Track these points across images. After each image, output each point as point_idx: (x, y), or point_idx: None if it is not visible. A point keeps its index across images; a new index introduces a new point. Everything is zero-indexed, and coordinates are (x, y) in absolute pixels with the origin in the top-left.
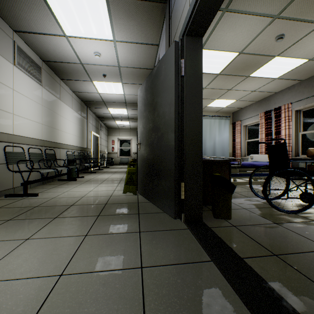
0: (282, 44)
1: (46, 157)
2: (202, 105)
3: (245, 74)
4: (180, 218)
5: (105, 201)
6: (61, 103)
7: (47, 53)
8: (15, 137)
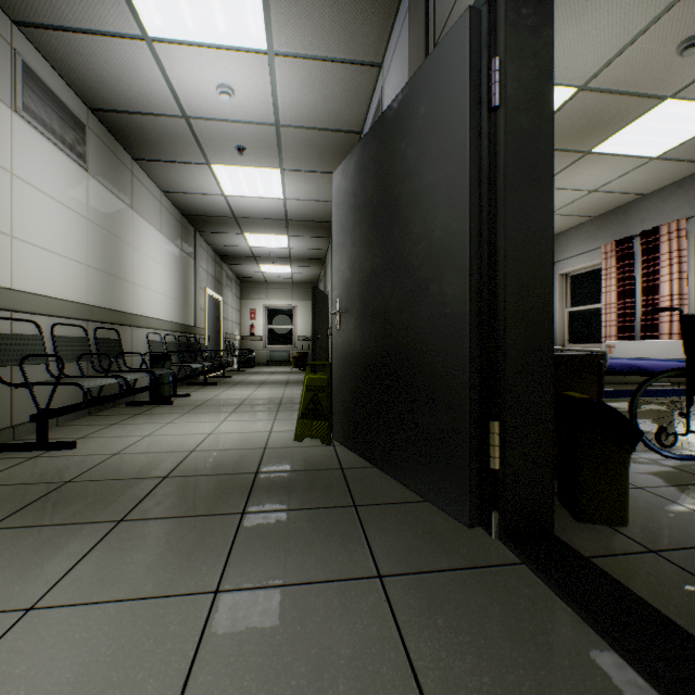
0: (691, 64)
1: (99, 348)
2: (552, 195)
3: (581, 146)
4: (485, 525)
5: (253, 465)
6: (134, 218)
7: (100, 87)
8: (18, 295)
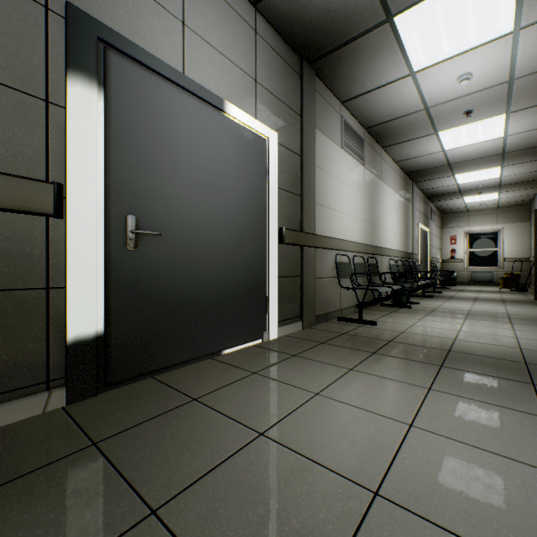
0: None
1: (369, 269)
2: None
3: None
4: None
5: (517, 357)
6: (381, 185)
7: (374, 115)
8: (343, 242)
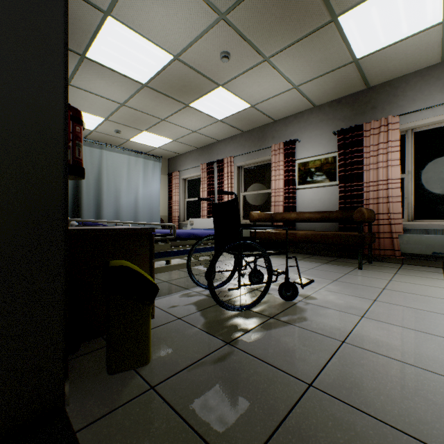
0: (227, 69)
1: None
2: (63, 71)
3: (183, 99)
4: None
5: None
6: None
7: None
8: None
